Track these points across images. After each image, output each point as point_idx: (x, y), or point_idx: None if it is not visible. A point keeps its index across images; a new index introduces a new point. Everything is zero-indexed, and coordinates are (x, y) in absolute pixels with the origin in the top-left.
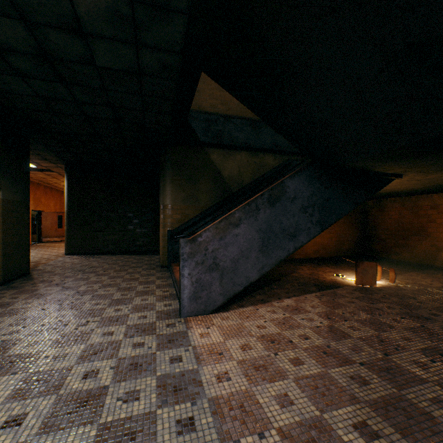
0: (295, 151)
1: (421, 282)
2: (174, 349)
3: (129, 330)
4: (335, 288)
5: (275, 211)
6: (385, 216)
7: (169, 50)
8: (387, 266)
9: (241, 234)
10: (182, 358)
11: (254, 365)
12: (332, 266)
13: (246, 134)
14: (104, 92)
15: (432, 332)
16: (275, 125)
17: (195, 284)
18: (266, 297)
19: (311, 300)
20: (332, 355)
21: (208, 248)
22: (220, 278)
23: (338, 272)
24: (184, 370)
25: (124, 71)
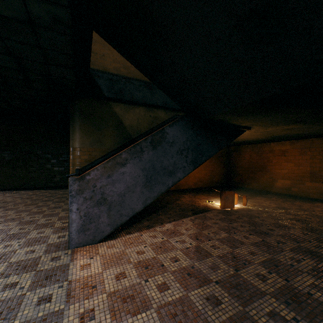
0: (181, 109)
1: (263, 204)
2: (48, 286)
3: (9, 268)
4: (205, 212)
5: (157, 153)
6: (241, 157)
7: (56, 3)
8: (242, 192)
9: (127, 172)
10: (52, 297)
11: (123, 297)
12: (206, 194)
13: (143, 93)
14: (0, 40)
15: (269, 245)
16: (156, 82)
17: (84, 218)
18: (152, 223)
19: (186, 223)
20: (194, 276)
21: (96, 185)
22: (108, 211)
23: (209, 198)
24: (48, 313)
25: (16, 19)
